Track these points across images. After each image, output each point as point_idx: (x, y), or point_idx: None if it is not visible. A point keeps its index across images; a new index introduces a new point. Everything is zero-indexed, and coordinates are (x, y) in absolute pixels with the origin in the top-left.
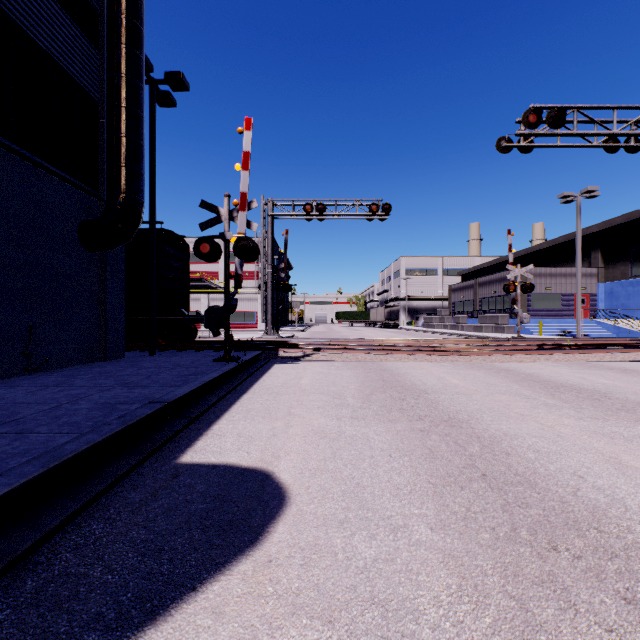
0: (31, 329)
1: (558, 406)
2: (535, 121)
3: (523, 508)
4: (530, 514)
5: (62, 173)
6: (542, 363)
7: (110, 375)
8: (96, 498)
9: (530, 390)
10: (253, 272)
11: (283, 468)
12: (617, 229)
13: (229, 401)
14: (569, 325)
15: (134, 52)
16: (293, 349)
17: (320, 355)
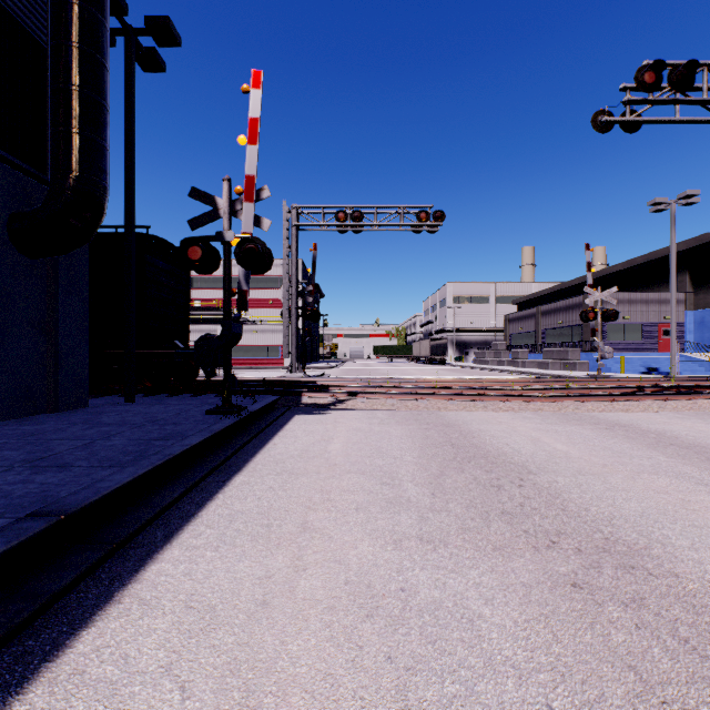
0: None
1: None
2: (653, 81)
3: None
4: None
5: None
6: (659, 413)
7: (33, 440)
8: None
9: (691, 465)
10: (278, 300)
11: None
12: (709, 246)
13: (206, 492)
14: (654, 361)
15: None
16: (321, 393)
17: (357, 401)
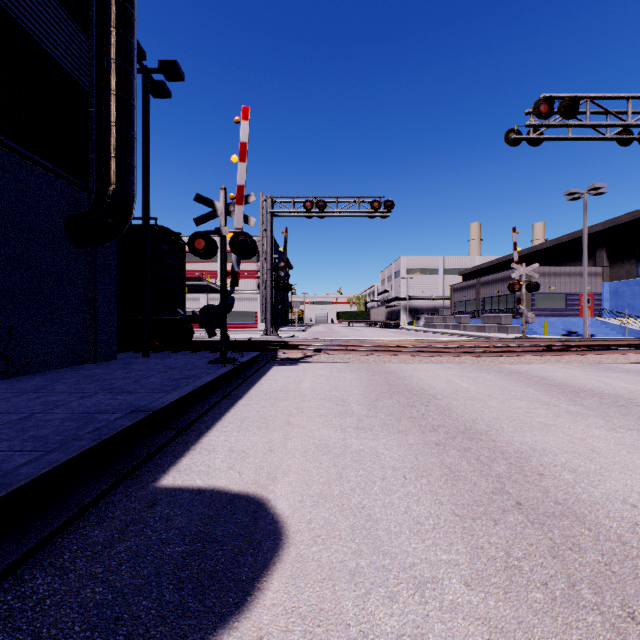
0: (11, 329)
1: (583, 414)
2: (546, 111)
3: (576, 552)
4: (587, 561)
5: (46, 163)
6: (553, 365)
7: (96, 379)
8: (50, 538)
9: (548, 395)
10: (253, 272)
11: (280, 494)
12: (622, 227)
13: (223, 408)
14: (574, 325)
15: (124, 36)
16: (293, 350)
17: (321, 356)
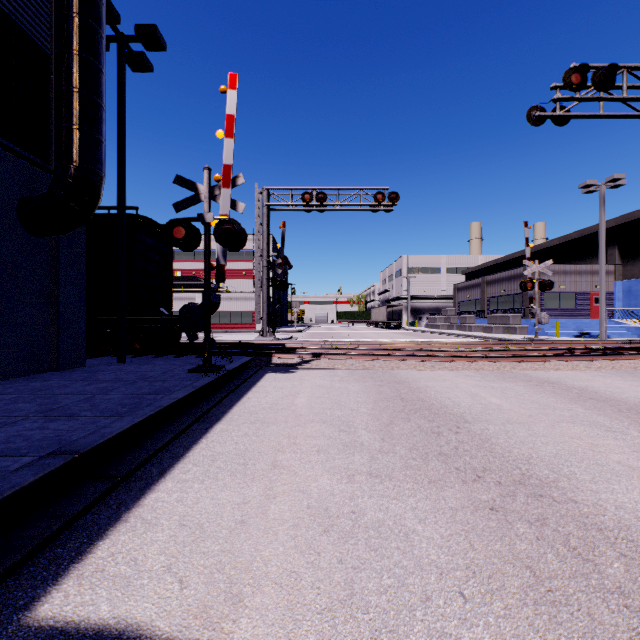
0: None
1: None
2: (579, 82)
3: None
4: None
5: None
6: (584, 372)
7: (42, 394)
8: None
9: (604, 416)
10: (251, 270)
11: None
12: (636, 223)
13: (191, 437)
14: (586, 326)
15: None
16: (289, 354)
17: (320, 362)
